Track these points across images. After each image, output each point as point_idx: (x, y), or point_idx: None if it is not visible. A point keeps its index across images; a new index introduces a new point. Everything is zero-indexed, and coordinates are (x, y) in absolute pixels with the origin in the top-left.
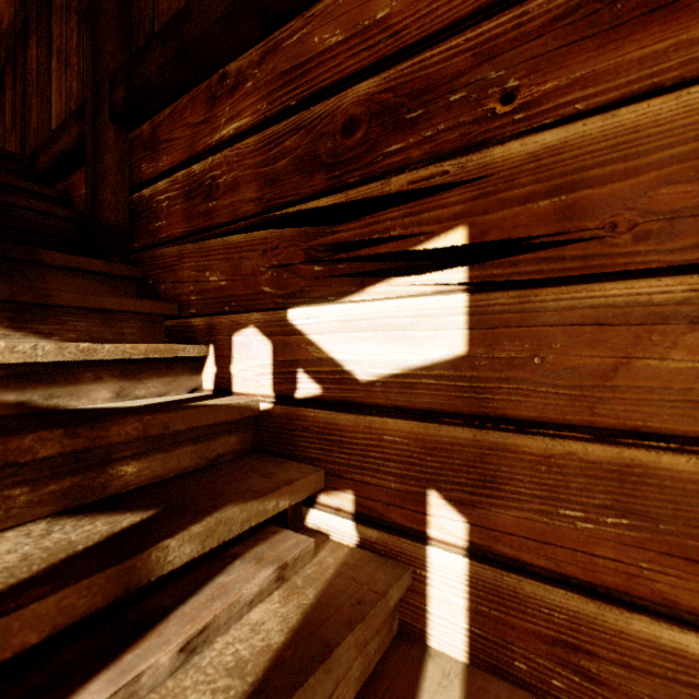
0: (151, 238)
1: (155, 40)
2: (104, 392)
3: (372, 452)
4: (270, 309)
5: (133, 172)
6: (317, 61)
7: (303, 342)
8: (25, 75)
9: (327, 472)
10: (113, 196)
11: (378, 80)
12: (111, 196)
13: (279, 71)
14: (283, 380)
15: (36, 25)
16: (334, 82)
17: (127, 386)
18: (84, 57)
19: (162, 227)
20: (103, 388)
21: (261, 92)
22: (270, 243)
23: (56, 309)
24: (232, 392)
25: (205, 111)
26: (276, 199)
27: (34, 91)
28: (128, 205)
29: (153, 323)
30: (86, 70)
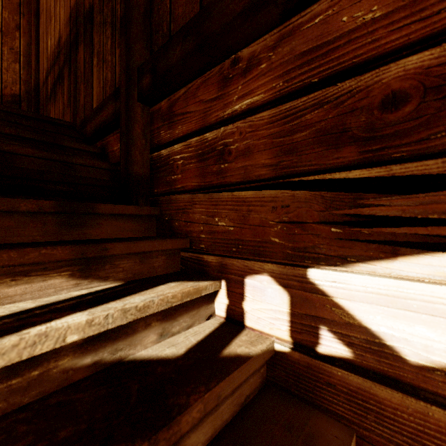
0: (168, 187)
1: (177, 38)
2: (151, 336)
3: (428, 441)
4: (286, 264)
5: (153, 136)
6: (345, 39)
7: (327, 302)
8: (76, 70)
9: (359, 435)
10: (139, 155)
11: (437, 51)
12: (139, 155)
13: (297, 52)
14: (302, 331)
15: (83, 37)
16: (370, 57)
17: (166, 325)
18: (116, 55)
19: (177, 180)
20: (151, 332)
21: (276, 72)
22: (280, 201)
23: (110, 257)
24: (244, 325)
25: (217, 90)
26: (294, 166)
27: (82, 80)
28: (149, 161)
29: (172, 255)
30: (121, 65)
